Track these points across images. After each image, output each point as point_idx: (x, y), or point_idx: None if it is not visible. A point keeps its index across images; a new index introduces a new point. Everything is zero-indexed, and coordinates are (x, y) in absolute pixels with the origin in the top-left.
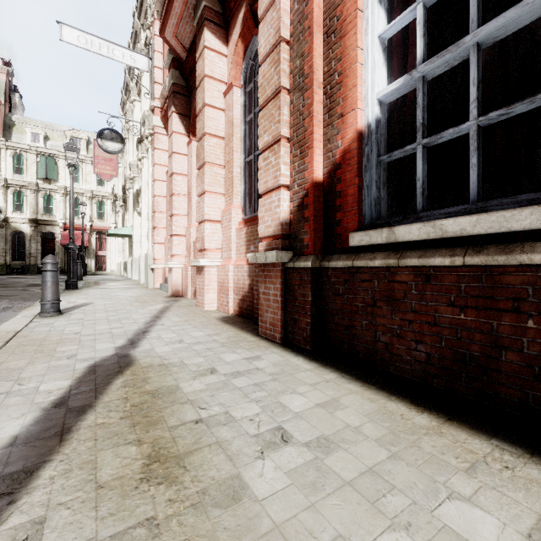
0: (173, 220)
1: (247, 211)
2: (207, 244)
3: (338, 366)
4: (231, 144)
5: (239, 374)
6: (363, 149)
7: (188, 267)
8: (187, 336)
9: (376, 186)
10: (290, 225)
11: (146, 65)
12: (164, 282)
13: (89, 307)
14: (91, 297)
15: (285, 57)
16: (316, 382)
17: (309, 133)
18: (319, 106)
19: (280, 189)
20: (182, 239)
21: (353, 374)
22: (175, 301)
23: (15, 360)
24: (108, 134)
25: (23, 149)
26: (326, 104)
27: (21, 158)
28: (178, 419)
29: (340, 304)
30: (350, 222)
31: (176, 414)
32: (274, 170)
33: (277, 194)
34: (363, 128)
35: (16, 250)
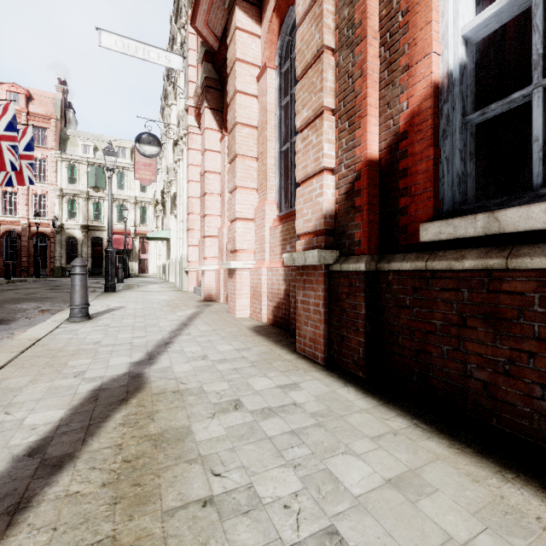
0: (206, 220)
1: (282, 207)
2: (239, 245)
3: (406, 406)
4: (264, 133)
5: (271, 413)
6: (439, 108)
7: (221, 270)
8: (212, 350)
9: (460, 157)
10: (335, 217)
11: (181, 64)
12: (198, 285)
13: (119, 311)
14: (125, 300)
15: (329, 9)
16: (379, 434)
17: (362, 98)
18: (375, 61)
19: (322, 174)
20: (214, 241)
21: (431, 421)
22: (206, 306)
23: (19, 376)
24: (146, 138)
25: (76, 160)
26: (384, 58)
27: (74, 169)
28: (179, 495)
29: (406, 320)
30: (421, 209)
31: (178, 483)
32: (315, 150)
33: (319, 180)
34: (439, 80)
35: (70, 254)
